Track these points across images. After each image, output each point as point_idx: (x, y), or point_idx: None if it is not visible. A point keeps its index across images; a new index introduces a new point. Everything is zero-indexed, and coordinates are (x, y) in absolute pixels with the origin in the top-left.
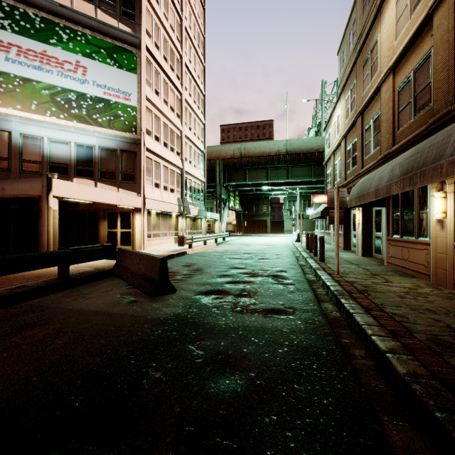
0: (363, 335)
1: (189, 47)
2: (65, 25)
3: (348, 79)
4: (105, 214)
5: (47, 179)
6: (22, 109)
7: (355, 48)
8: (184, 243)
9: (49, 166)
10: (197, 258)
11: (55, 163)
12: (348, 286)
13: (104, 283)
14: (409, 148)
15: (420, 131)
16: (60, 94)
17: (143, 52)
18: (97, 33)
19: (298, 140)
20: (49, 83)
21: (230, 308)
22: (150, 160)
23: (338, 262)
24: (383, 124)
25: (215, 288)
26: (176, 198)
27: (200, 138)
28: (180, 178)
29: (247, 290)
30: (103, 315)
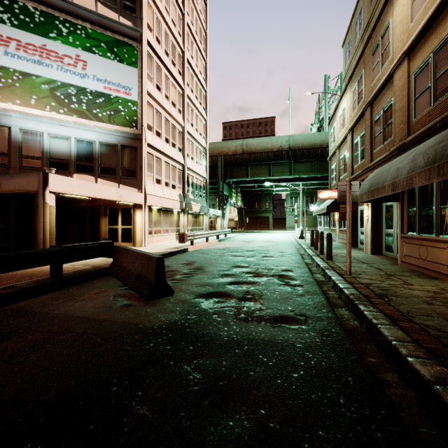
0: (394, 354)
1: (191, 43)
2: (65, 18)
3: (355, 69)
4: (106, 210)
5: (44, 174)
6: (21, 104)
7: (362, 38)
8: (185, 240)
9: (49, 162)
10: (198, 255)
11: (55, 159)
12: (363, 288)
13: (98, 283)
14: (428, 137)
15: (442, 117)
16: (59, 89)
17: (144, 46)
18: (97, 27)
19: (301, 135)
20: (49, 77)
21: (233, 314)
22: (151, 155)
23: (350, 262)
24: (396, 114)
25: (216, 289)
26: (178, 194)
27: (202, 135)
28: (182, 174)
29: (251, 292)
30: (90, 322)
